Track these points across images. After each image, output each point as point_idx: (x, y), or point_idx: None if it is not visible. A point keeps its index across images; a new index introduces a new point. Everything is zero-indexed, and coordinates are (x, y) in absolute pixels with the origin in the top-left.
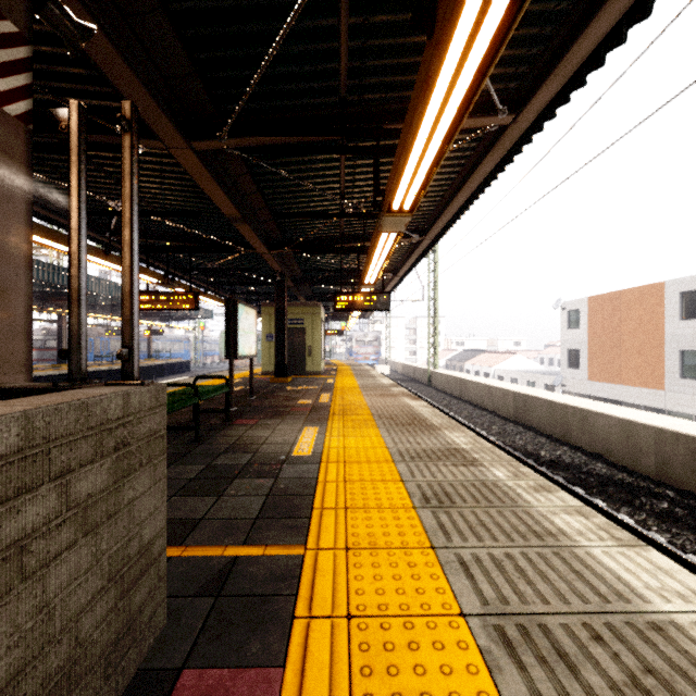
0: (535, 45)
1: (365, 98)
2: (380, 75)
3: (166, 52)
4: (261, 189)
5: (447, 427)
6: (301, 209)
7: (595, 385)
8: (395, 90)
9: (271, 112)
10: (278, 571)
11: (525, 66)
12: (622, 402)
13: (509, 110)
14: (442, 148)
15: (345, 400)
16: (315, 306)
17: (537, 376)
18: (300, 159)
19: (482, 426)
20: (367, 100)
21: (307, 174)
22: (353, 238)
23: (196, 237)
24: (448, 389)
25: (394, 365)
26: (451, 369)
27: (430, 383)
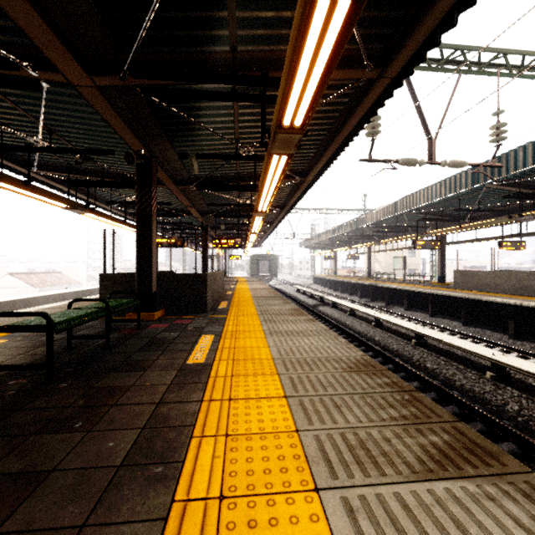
0: None
1: None
2: None
3: None
4: None
5: None
6: None
7: None
8: None
9: None
10: None
11: None
12: None
13: None
14: None
15: None
16: None
17: None
18: None
19: None
20: None
21: None
22: None
23: None
24: None
25: None
26: None
27: None
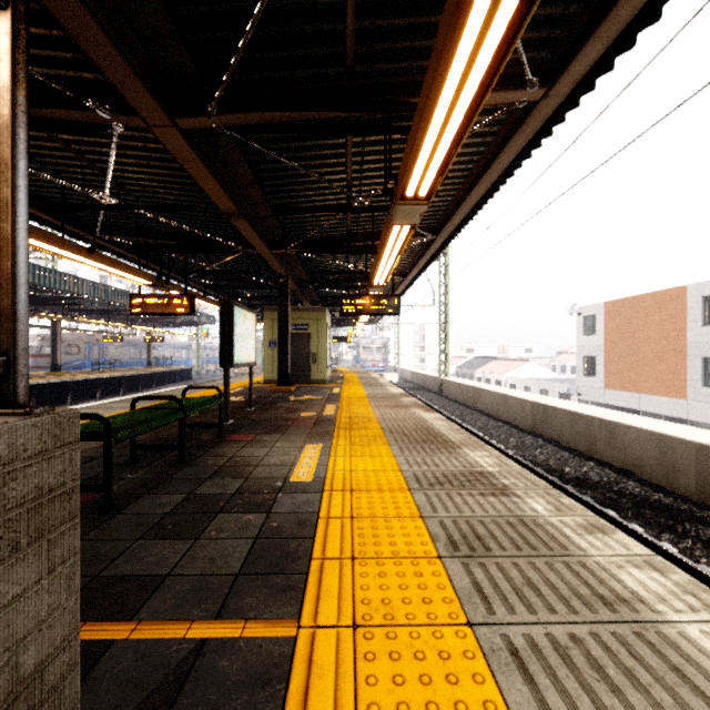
0: (574, 1)
1: (375, 69)
2: (392, 39)
3: (140, 3)
4: (260, 180)
5: (467, 445)
6: (304, 204)
7: (612, 394)
8: (409, 59)
9: (267, 84)
10: (259, 667)
11: (560, 30)
12: (641, 412)
13: (540, 83)
14: (469, 113)
15: (352, 412)
16: (321, 310)
17: (551, 384)
18: (302, 144)
19: (498, 439)
20: (377, 71)
21: (310, 163)
22: (361, 237)
23: (191, 236)
24: (460, 398)
25: (402, 373)
26: (461, 376)
27: (440, 391)
